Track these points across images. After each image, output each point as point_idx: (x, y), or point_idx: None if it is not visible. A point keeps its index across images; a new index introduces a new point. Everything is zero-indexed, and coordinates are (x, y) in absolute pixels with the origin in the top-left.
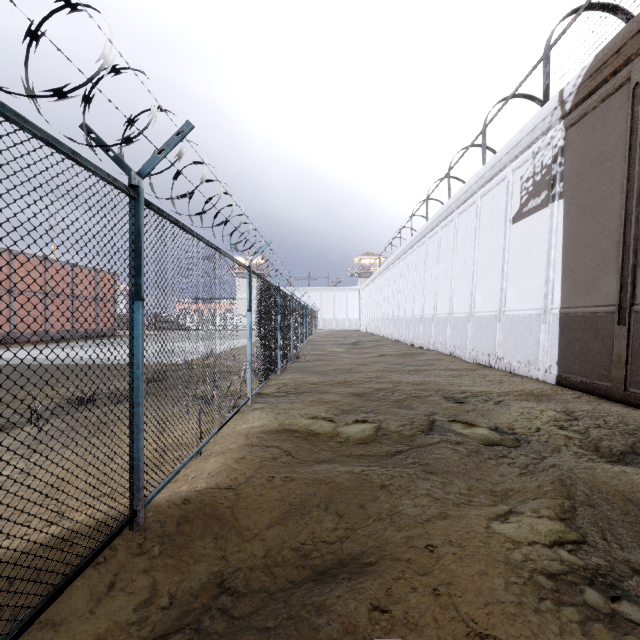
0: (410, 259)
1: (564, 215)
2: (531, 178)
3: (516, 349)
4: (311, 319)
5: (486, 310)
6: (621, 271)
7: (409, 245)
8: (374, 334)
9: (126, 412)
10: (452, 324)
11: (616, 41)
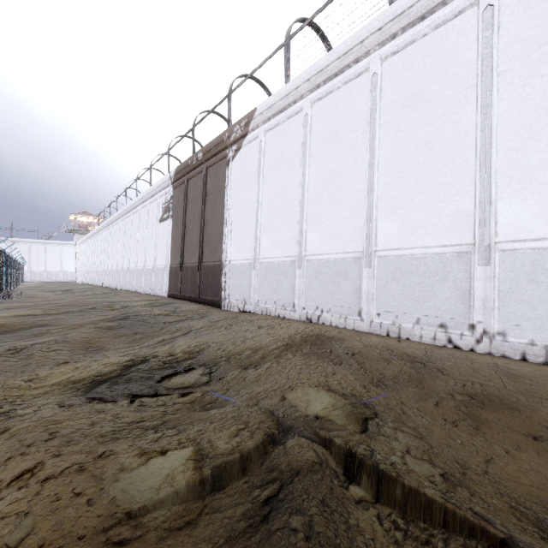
0: (116, 228)
1: (172, 225)
2: (165, 204)
3: (158, 284)
4: (18, 271)
5: (150, 265)
6: (181, 252)
7: (115, 218)
8: (89, 284)
9: None
10: (137, 273)
11: (180, 167)
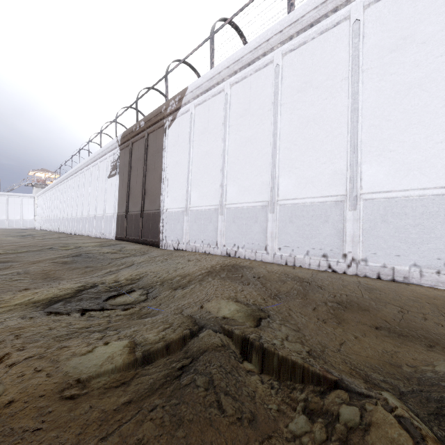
0: (71, 182)
1: (119, 180)
2: (113, 163)
3: (107, 229)
4: None
5: (100, 213)
6: (127, 202)
7: (70, 174)
8: (47, 230)
9: None
10: (89, 220)
11: (126, 132)
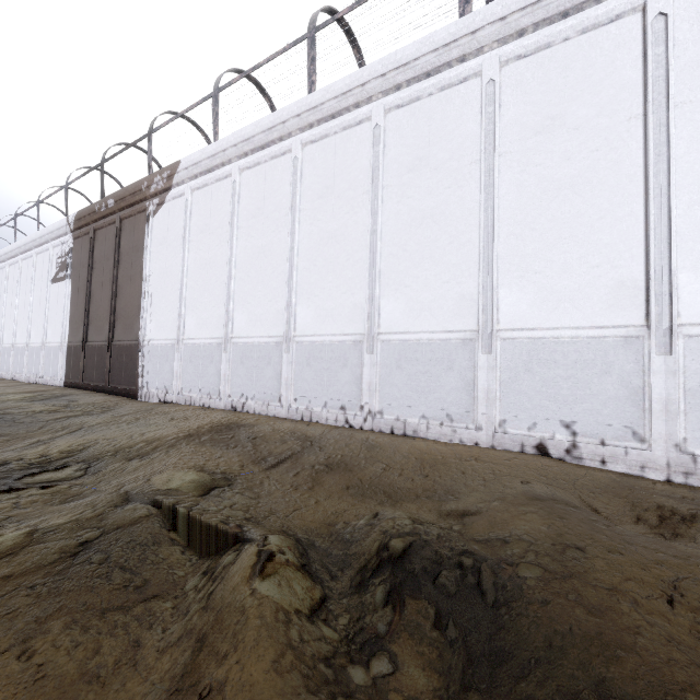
0: None
1: (72, 289)
2: (61, 258)
3: (50, 369)
4: None
5: (37, 342)
6: (85, 325)
7: None
8: None
9: None
10: (15, 353)
11: (83, 212)
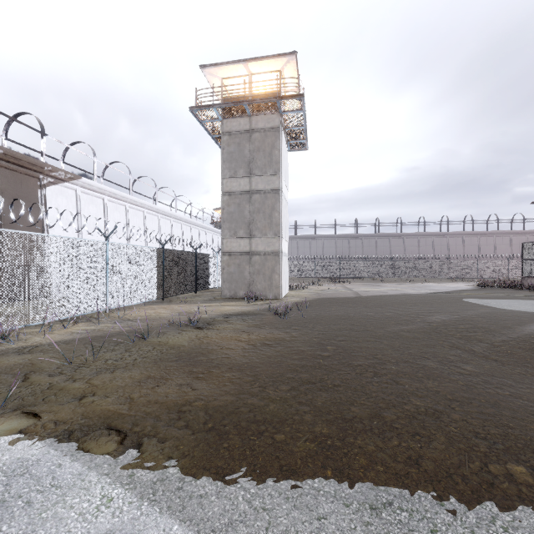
0: None
1: None
2: None
3: None
4: None
5: None
6: None
7: None
8: None
9: (167, 319)
10: None
11: None
